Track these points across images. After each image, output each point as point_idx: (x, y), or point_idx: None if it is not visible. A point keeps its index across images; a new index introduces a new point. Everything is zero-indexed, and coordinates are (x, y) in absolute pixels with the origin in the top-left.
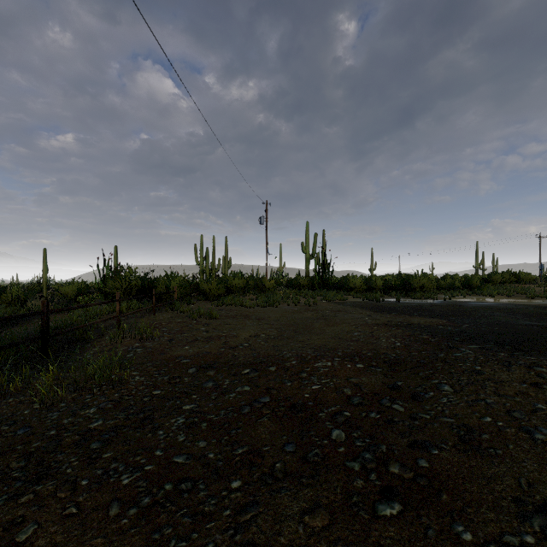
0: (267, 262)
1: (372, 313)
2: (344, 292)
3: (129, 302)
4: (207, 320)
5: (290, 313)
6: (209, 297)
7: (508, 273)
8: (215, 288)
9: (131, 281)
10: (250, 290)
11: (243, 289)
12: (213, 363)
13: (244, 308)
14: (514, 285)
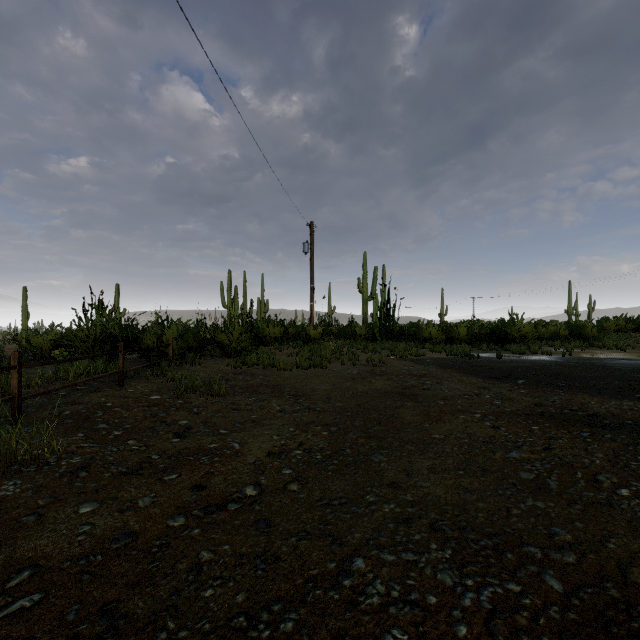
0: (312, 304)
1: (481, 381)
2: (414, 344)
3: (93, 363)
4: (203, 397)
5: (347, 380)
6: (229, 351)
7: (623, 319)
8: (238, 339)
9: (107, 329)
10: (290, 340)
11: (280, 339)
12: (98, 633)
13: (275, 372)
14: (635, 334)
